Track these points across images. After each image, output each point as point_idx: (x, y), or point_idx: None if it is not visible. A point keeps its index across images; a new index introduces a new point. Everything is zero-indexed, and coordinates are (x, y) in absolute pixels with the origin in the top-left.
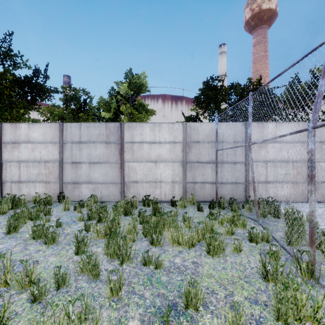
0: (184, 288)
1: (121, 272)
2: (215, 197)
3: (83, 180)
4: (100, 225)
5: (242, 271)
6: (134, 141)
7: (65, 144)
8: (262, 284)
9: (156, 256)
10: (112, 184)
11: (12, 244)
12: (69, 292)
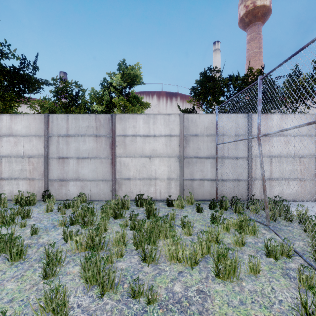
0: None
1: None
2: (214, 196)
3: (70, 176)
4: (80, 235)
5: (269, 308)
6: (127, 135)
7: (51, 138)
8: None
9: (148, 280)
10: (102, 181)
11: None
12: None
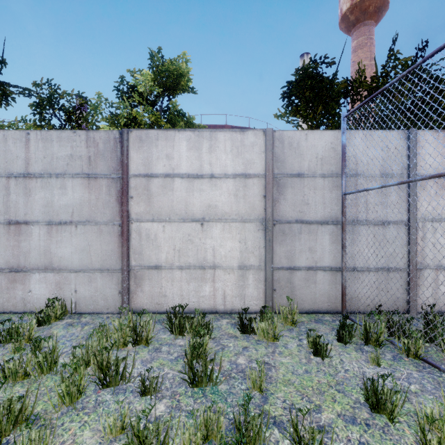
0: None
1: None
2: (338, 303)
3: (33, 262)
4: None
5: None
6: (153, 174)
7: None
8: None
9: None
10: (101, 273)
11: None
12: None
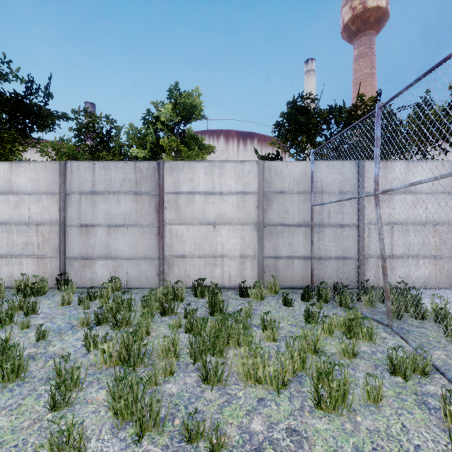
0: None
1: None
2: (309, 281)
3: (97, 253)
4: (109, 342)
5: None
6: (180, 192)
7: (70, 197)
8: None
9: (212, 412)
10: (145, 260)
11: None
12: None
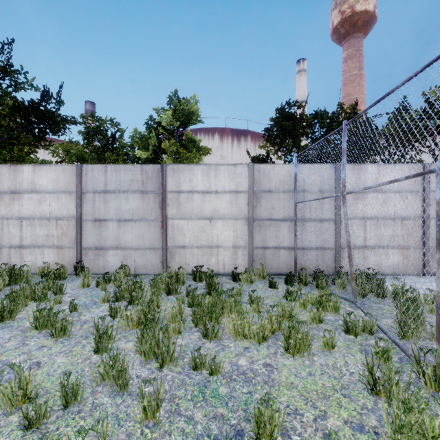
0: (253, 407)
1: (159, 383)
2: (293, 268)
3: (109, 244)
4: (131, 309)
5: (338, 378)
6: (181, 191)
7: (85, 195)
8: (368, 398)
9: (211, 355)
10: (150, 250)
11: (5, 337)
12: (83, 412)
